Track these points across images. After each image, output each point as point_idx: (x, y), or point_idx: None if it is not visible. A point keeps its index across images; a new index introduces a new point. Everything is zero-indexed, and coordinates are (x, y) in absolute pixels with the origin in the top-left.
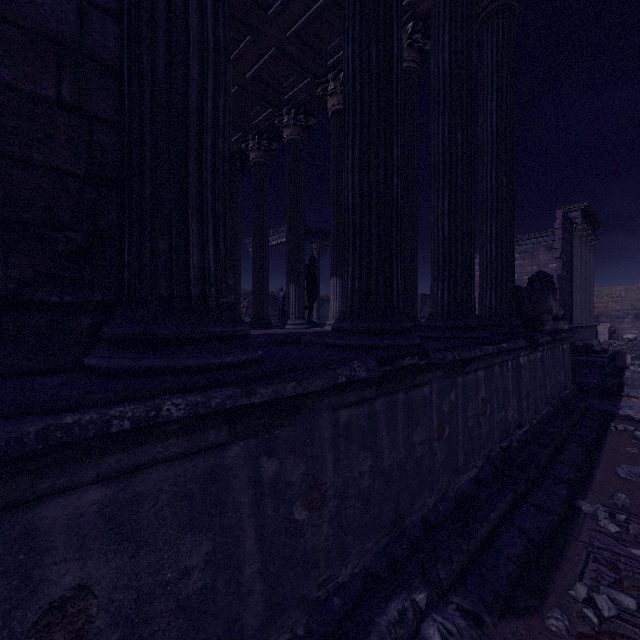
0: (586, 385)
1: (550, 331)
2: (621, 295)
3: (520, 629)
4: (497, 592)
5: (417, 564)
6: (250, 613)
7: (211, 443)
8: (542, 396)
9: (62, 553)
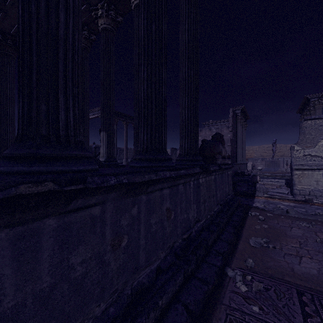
0: (240, 191)
1: (219, 164)
2: (256, 150)
3: None
4: None
5: None
6: None
7: None
8: (214, 200)
9: None
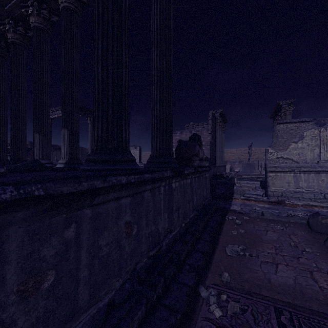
0: (219, 194)
1: (196, 166)
2: (234, 153)
3: None
4: None
5: None
6: None
7: None
8: (190, 206)
9: None
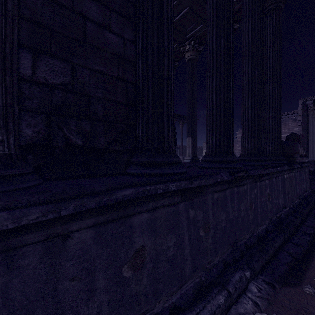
0: None
1: (299, 162)
2: None
3: (292, 291)
4: (280, 276)
5: (244, 260)
6: (187, 267)
7: (175, 202)
8: (295, 194)
9: (138, 234)
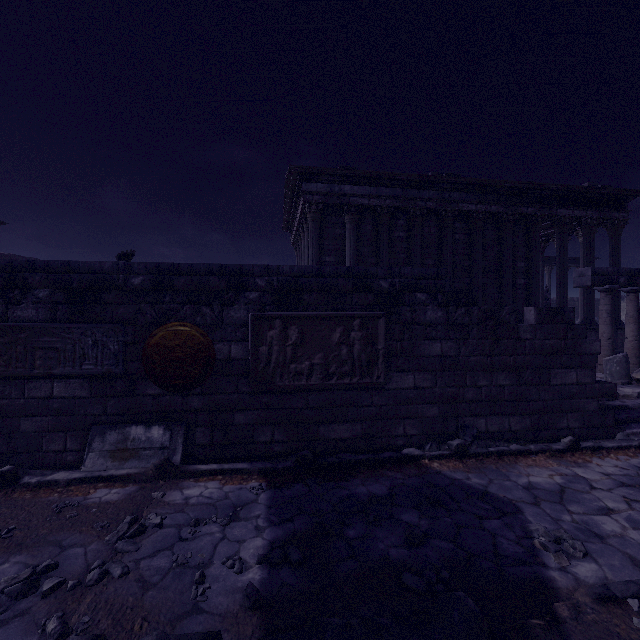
0: None
1: None
2: None
3: None
4: None
5: None
6: None
7: None
8: None
9: None
